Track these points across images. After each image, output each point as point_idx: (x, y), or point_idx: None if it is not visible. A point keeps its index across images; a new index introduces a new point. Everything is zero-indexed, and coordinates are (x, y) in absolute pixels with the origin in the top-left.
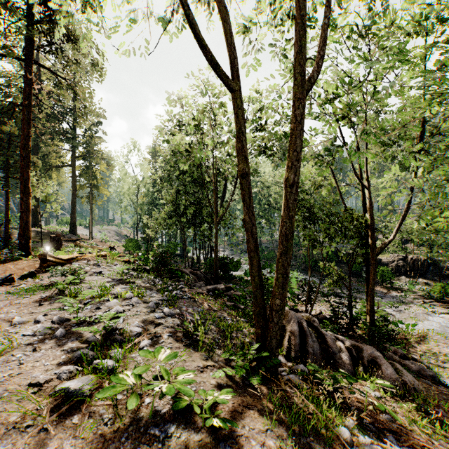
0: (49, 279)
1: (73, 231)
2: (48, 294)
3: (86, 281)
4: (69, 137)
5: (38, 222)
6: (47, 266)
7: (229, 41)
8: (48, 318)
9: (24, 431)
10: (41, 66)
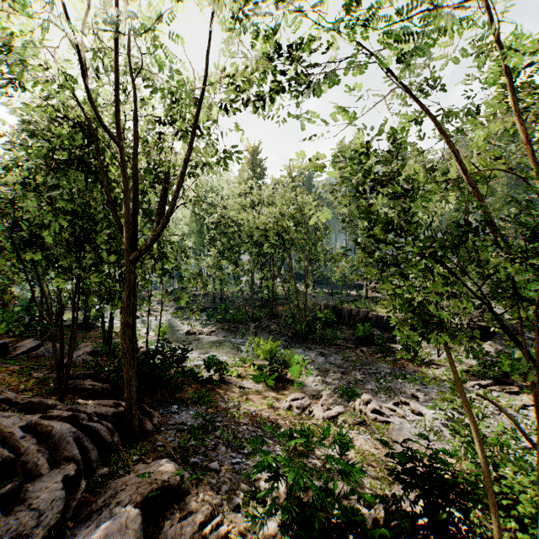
0: None
1: None
2: None
3: None
4: None
5: None
6: None
7: None
8: None
9: None
10: None
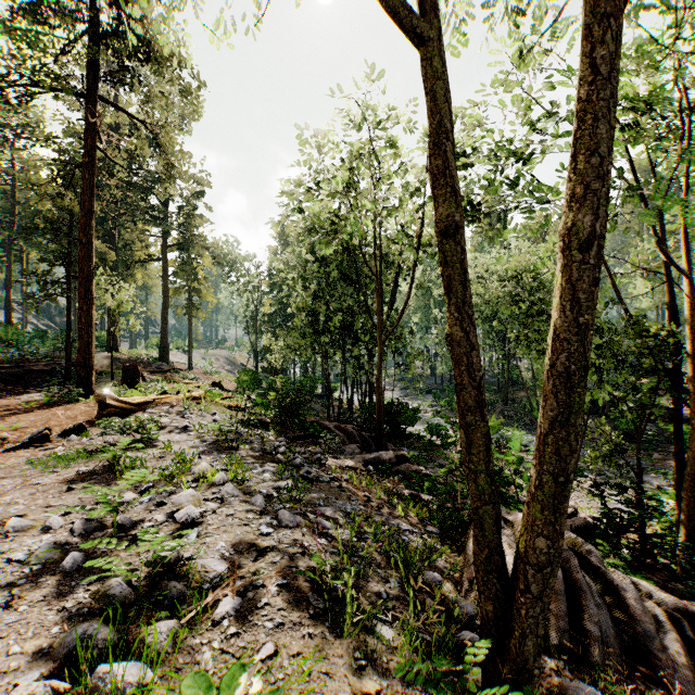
0: (104, 438)
1: (164, 358)
2: (90, 466)
3: (160, 443)
4: (159, 218)
5: (117, 343)
6: (106, 415)
7: None
8: (69, 520)
9: None
10: (108, 103)
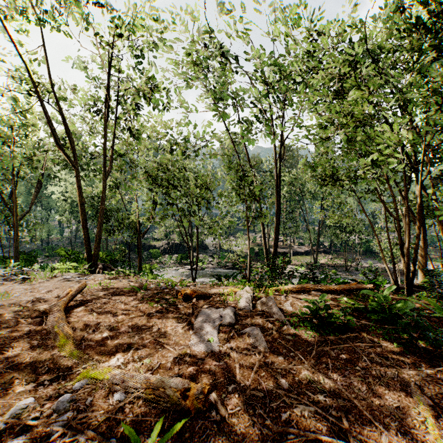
0: None
1: None
2: None
3: None
4: None
5: None
6: None
7: (73, 145)
8: None
9: (19, 285)
10: None
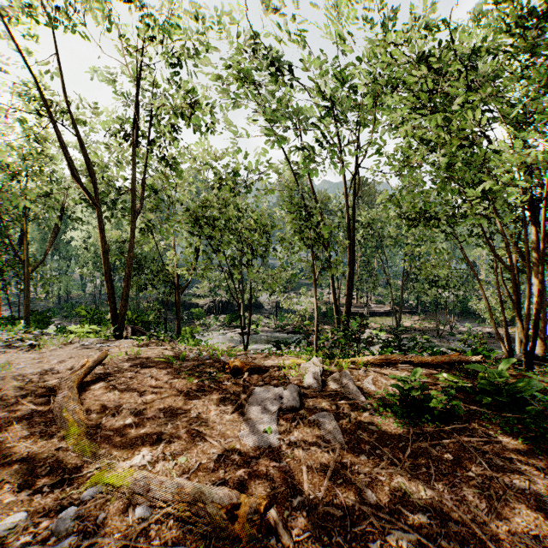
0: None
1: None
2: None
3: None
4: None
5: None
6: None
7: (94, 178)
8: None
9: (24, 354)
10: None
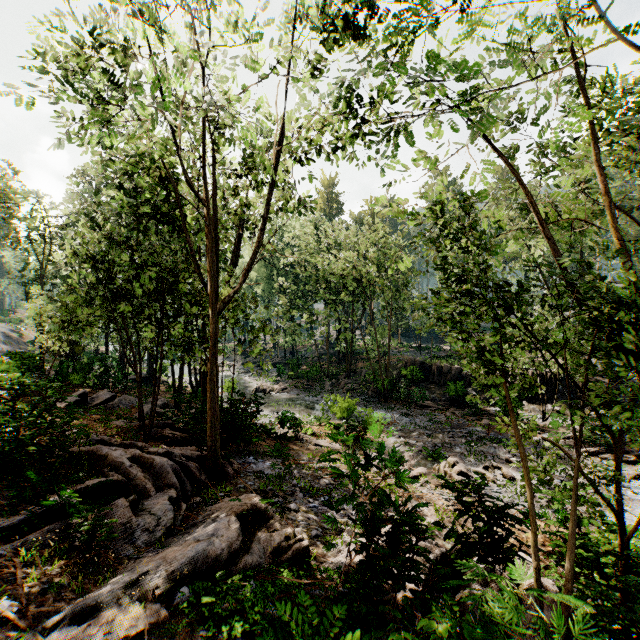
0: None
1: None
2: None
3: None
4: None
5: None
6: None
7: None
8: None
9: None
10: None
